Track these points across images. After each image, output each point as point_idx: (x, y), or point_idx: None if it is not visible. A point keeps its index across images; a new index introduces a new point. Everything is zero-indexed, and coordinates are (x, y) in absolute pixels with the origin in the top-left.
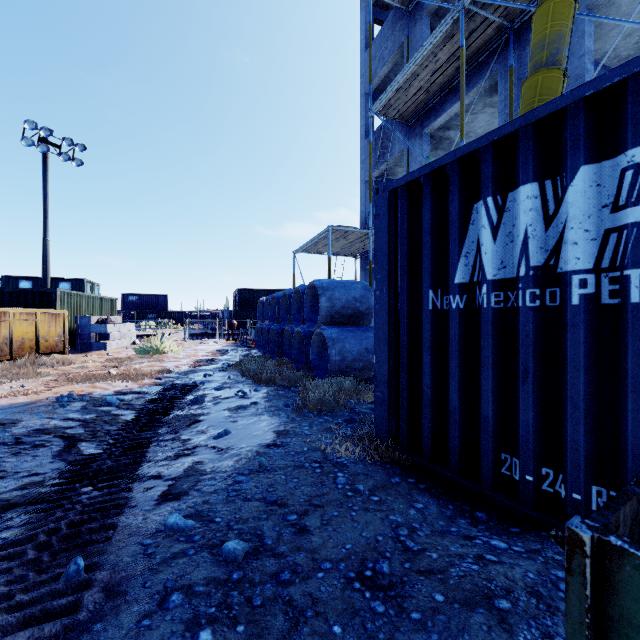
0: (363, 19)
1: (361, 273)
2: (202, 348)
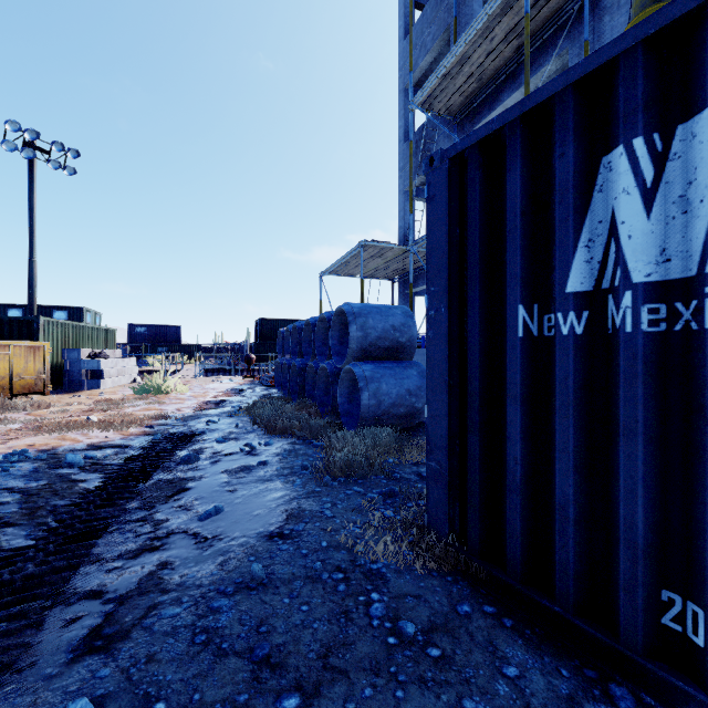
0: (402, 2)
1: (399, 299)
2: (213, 387)
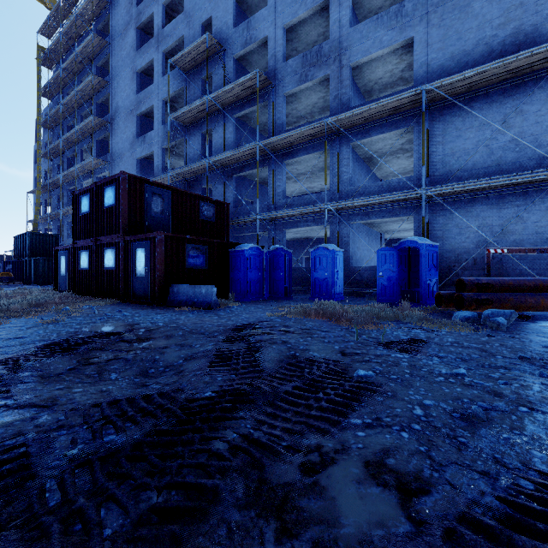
0: (35, 180)
1: None
2: None
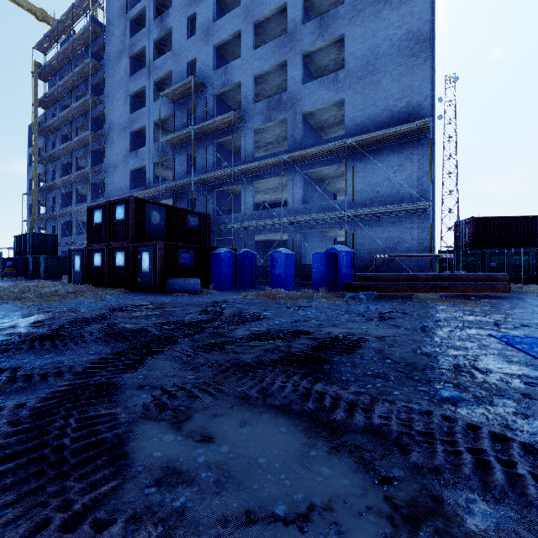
0: (28, 182)
1: None
2: None
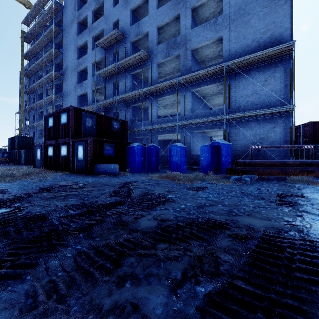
0: (19, 106)
1: None
2: None
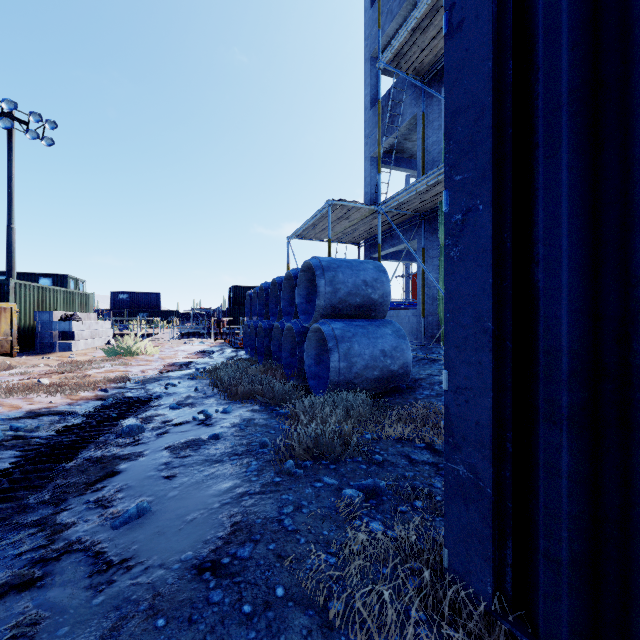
0: None
1: None
2: (184, 349)
